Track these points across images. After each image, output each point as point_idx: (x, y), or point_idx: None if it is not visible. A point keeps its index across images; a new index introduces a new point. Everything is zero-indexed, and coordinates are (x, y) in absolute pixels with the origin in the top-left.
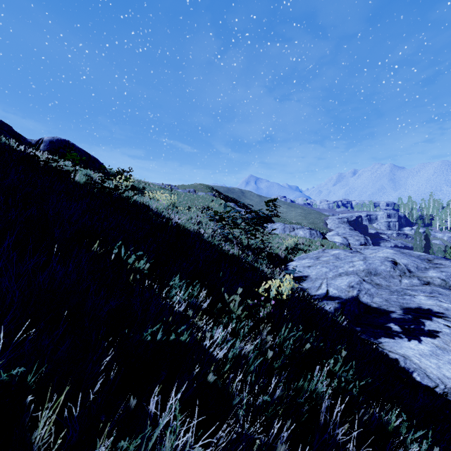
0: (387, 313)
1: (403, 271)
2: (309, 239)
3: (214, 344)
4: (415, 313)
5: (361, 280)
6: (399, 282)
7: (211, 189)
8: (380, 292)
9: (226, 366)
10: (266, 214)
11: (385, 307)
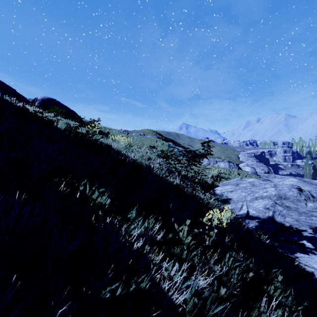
0: (299, 232)
1: (307, 196)
2: (229, 170)
3: (173, 289)
4: None
5: (274, 203)
6: (305, 205)
7: (156, 133)
8: (290, 213)
9: None
10: (202, 153)
11: (297, 226)
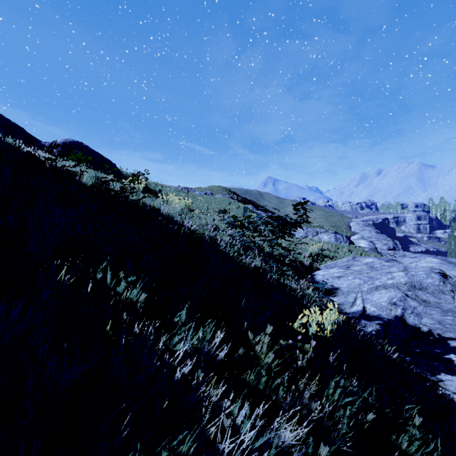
0: (443, 340)
1: (455, 286)
2: (335, 245)
3: (237, 454)
4: None
5: (404, 296)
6: (451, 299)
7: (229, 192)
8: (429, 310)
9: None
10: (295, 220)
11: (440, 332)
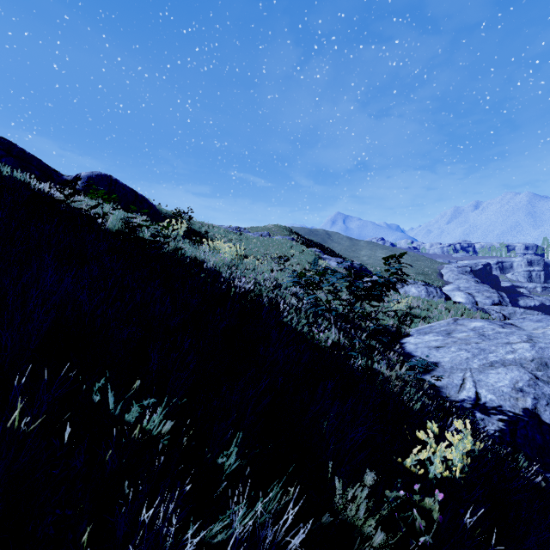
0: None
1: None
2: (427, 301)
3: None
4: None
5: (532, 378)
6: None
7: (289, 232)
8: None
9: None
10: (387, 279)
11: None
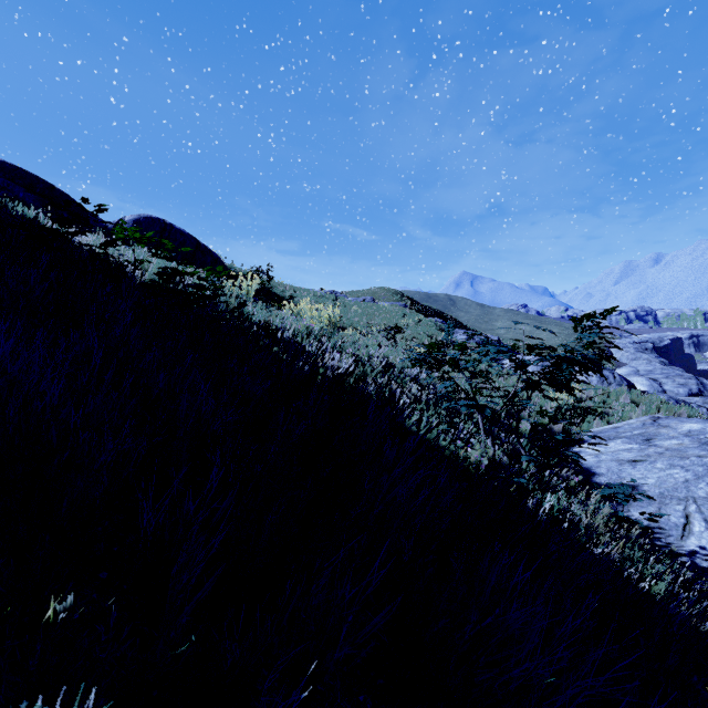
0: None
1: None
2: (601, 389)
3: None
4: None
5: None
6: None
7: (400, 297)
8: None
9: None
10: (583, 355)
11: None
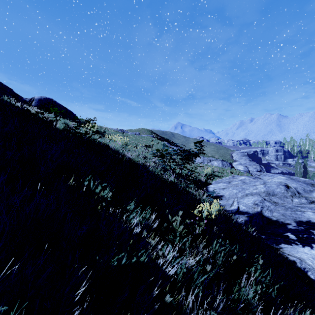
0: (284, 225)
1: (294, 193)
2: (222, 168)
3: (166, 263)
4: (306, 226)
5: (262, 199)
6: (291, 201)
7: (151, 132)
8: (277, 208)
9: (178, 285)
10: (195, 152)
11: (283, 220)
